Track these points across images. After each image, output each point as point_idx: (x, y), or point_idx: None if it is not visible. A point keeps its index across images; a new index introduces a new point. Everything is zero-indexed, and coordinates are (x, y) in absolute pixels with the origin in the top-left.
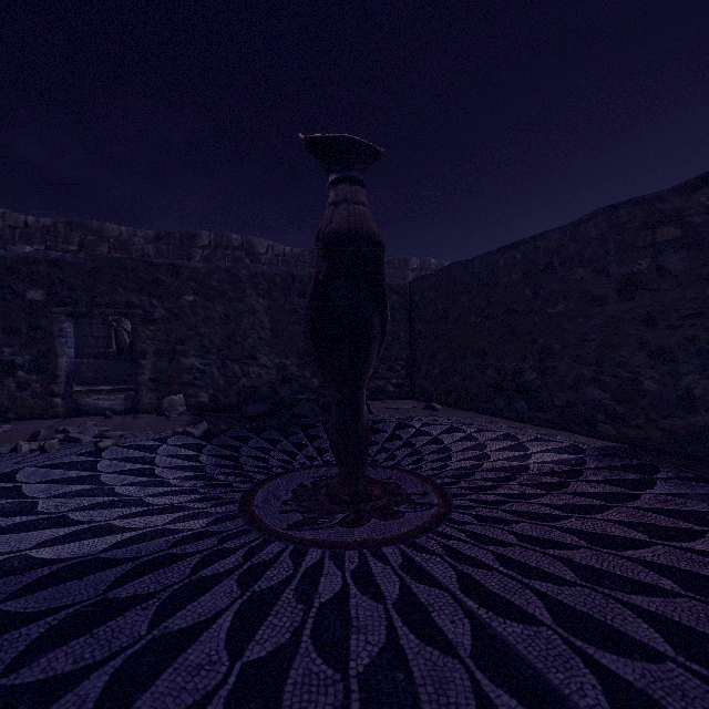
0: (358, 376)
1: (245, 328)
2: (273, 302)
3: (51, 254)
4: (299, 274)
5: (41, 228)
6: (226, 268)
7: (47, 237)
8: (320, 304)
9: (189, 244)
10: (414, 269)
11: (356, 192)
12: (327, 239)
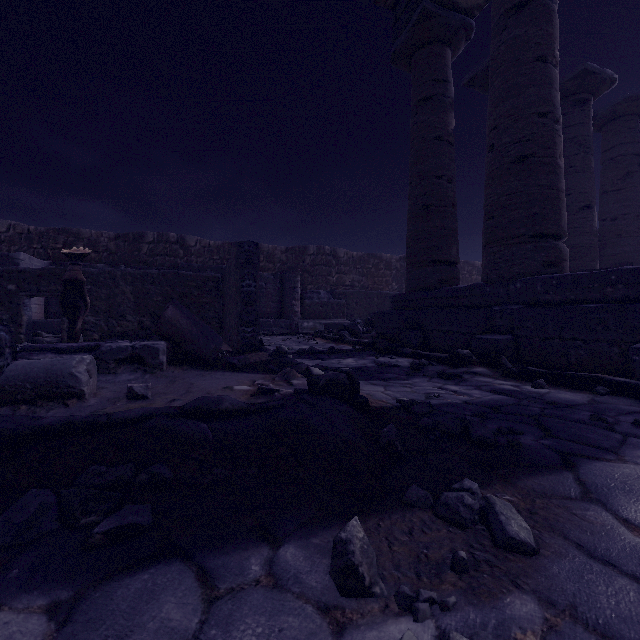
0: (76, 318)
1: (119, 302)
2: (135, 288)
3: (19, 268)
4: (151, 273)
5: (38, 234)
6: (109, 271)
7: (42, 239)
8: (63, 298)
9: (139, 241)
10: (312, 254)
11: (74, 267)
12: (63, 281)
